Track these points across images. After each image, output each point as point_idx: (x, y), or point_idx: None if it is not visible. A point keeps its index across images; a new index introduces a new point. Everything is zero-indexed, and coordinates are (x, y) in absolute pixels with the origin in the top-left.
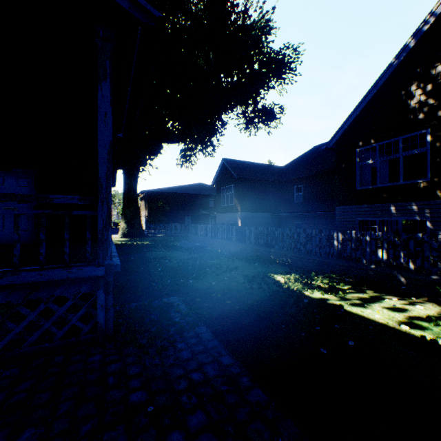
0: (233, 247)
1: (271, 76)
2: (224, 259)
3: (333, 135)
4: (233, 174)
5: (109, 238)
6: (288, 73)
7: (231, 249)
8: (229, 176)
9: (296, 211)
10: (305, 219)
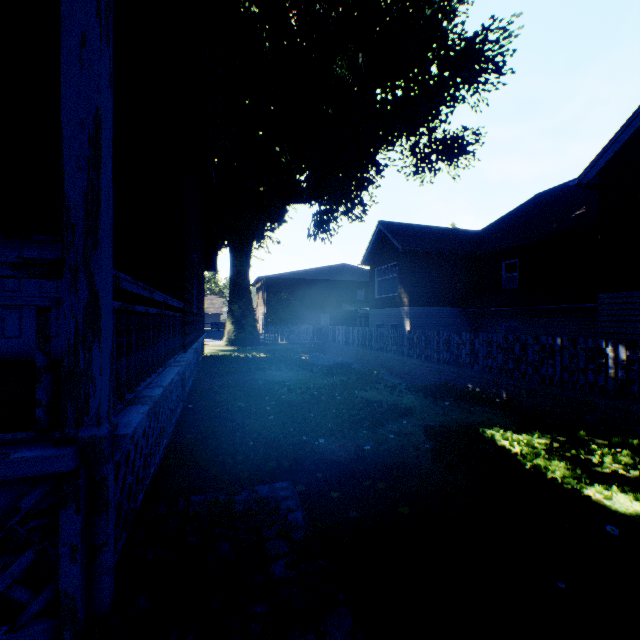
0: (397, 364)
1: (460, 82)
2: (384, 389)
3: (594, 158)
4: (395, 246)
5: (92, 369)
6: (490, 72)
7: (394, 367)
8: (388, 248)
9: (507, 304)
10: (523, 318)
